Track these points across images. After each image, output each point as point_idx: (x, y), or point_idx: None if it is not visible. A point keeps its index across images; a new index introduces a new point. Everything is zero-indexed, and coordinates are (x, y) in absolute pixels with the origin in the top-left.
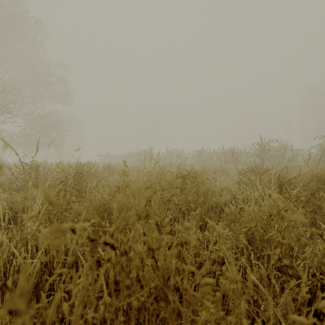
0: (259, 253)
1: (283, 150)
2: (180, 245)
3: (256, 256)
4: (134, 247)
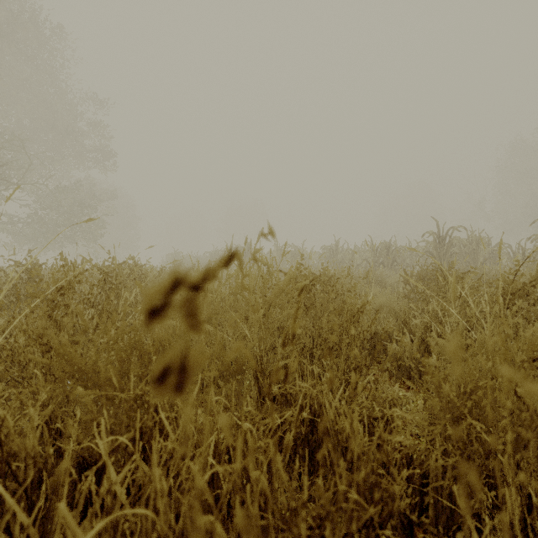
0: (533, 464)
1: (475, 245)
2: (306, 425)
3: (528, 474)
4: (158, 485)
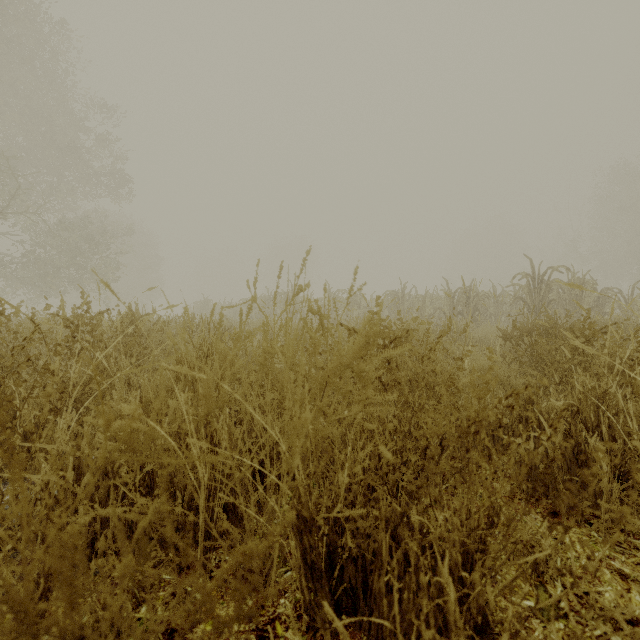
0: None
1: (578, 290)
2: None
3: None
4: None
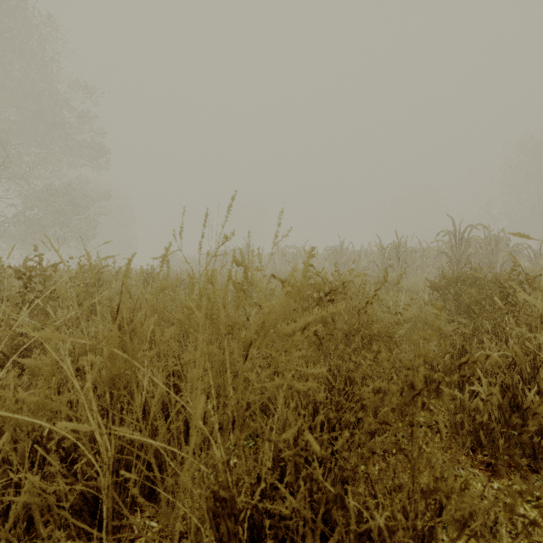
0: None
1: (493, 245)
2: None
3: None
4: None
